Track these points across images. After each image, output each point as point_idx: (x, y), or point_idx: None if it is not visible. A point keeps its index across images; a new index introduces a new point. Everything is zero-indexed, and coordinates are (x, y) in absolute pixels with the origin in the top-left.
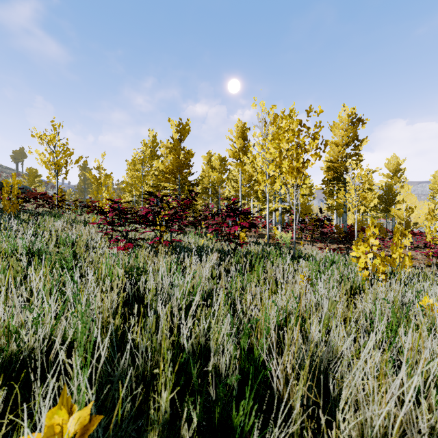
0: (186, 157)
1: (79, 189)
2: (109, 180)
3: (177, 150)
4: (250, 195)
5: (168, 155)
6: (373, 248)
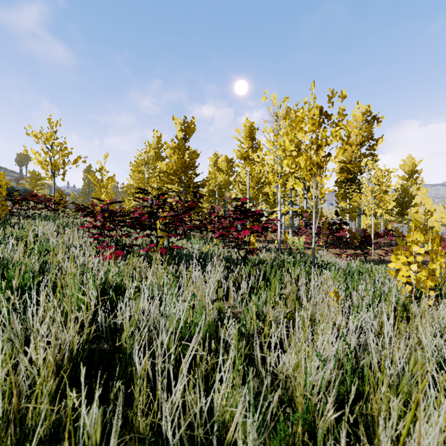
0: (191, 157)
1: (83, 193)
2: (112, 182)
3: (182, 149)
4: (258, 198)
5: (172, 155)
6: (417, 257)
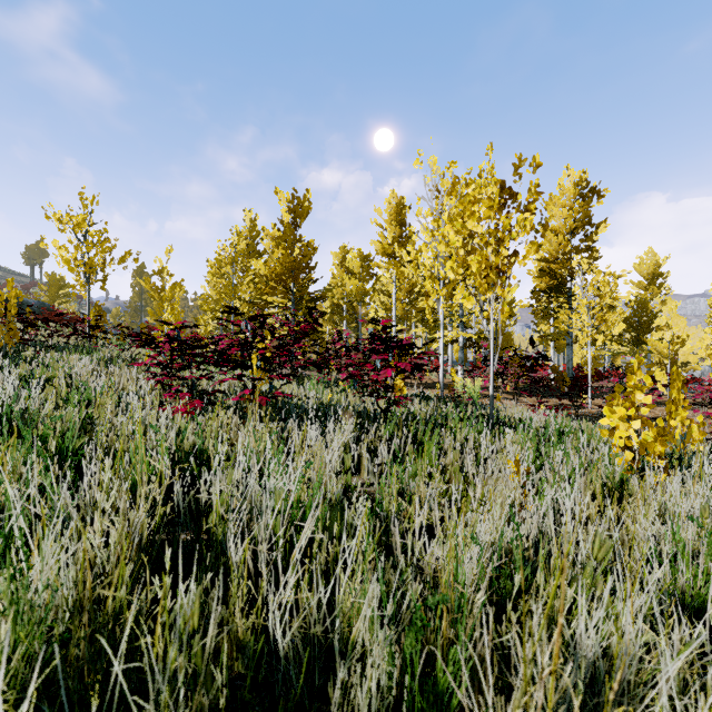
0: (304, 253)
1: (132, 308)
2: (179, 292)
3: (289, 241)
4: (410, 317)
5: (275, 249)
6: (641, 410)
